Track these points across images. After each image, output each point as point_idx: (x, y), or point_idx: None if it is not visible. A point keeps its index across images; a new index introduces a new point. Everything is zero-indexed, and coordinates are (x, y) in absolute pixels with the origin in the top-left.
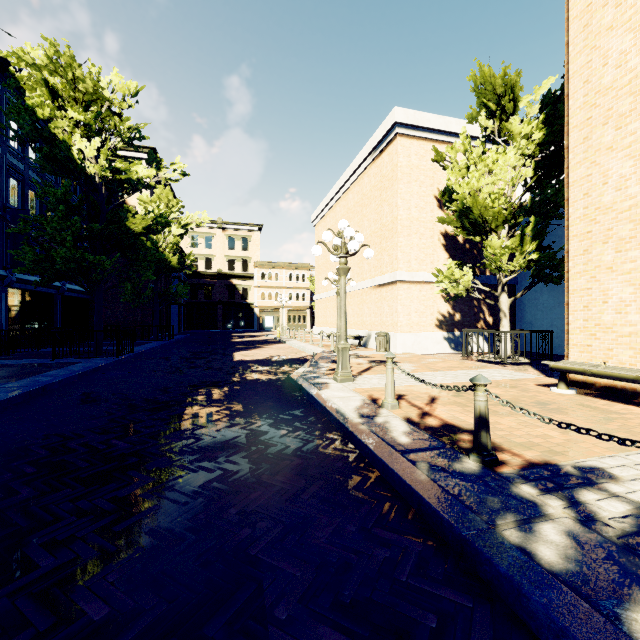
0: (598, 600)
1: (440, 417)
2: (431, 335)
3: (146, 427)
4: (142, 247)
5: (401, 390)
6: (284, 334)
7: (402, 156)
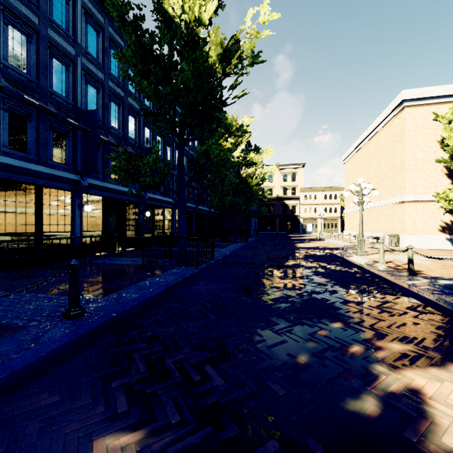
0: (414, 285)
1: (405, 267)
2: (434, 236)
3: (282, 262)
4: (253, 192)
5: (392, 260)
6: (322, 235)
7: (409, 120)
